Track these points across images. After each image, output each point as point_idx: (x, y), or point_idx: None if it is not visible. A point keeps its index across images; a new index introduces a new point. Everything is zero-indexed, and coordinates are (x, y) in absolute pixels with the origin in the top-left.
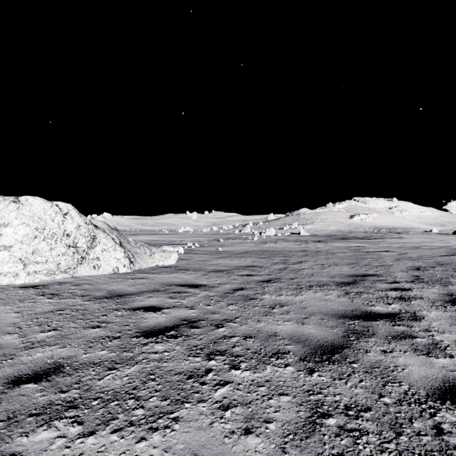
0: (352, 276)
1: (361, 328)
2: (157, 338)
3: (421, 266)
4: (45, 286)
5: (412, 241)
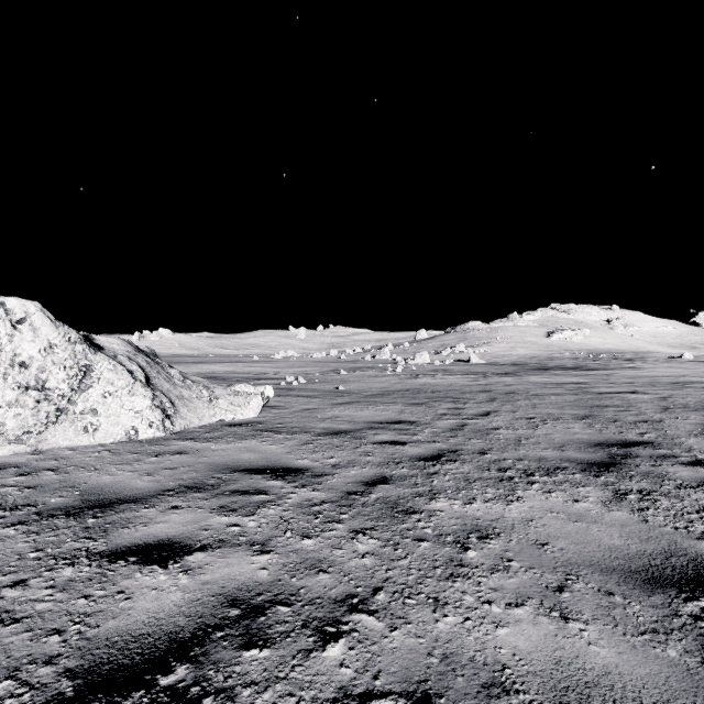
0: (600, 446)
1: None
2: None
3: None
4: None
5: (663, 374)
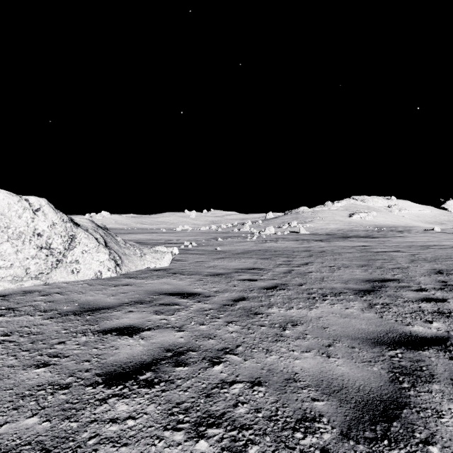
0: (368, 282)
1: (410, 363)
2: (123, 386)
3: (442, 268)
4: (6, 296)
5: (418, 240)
